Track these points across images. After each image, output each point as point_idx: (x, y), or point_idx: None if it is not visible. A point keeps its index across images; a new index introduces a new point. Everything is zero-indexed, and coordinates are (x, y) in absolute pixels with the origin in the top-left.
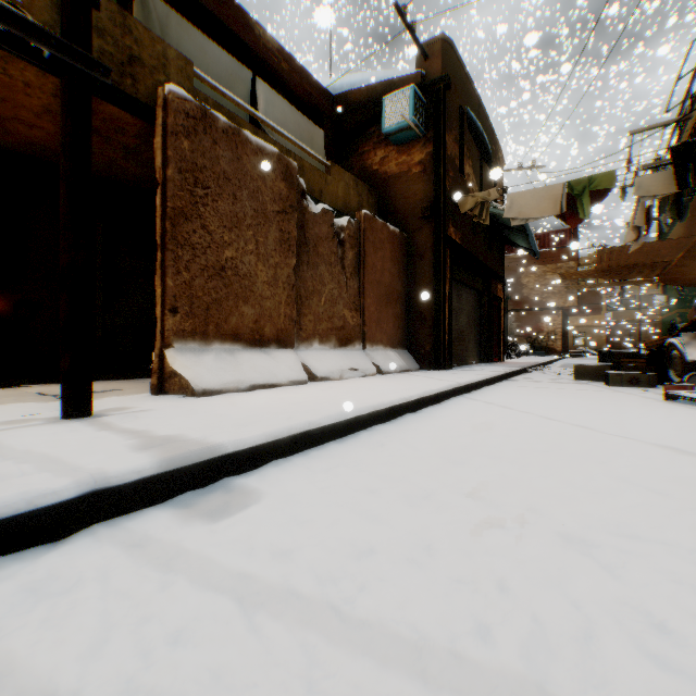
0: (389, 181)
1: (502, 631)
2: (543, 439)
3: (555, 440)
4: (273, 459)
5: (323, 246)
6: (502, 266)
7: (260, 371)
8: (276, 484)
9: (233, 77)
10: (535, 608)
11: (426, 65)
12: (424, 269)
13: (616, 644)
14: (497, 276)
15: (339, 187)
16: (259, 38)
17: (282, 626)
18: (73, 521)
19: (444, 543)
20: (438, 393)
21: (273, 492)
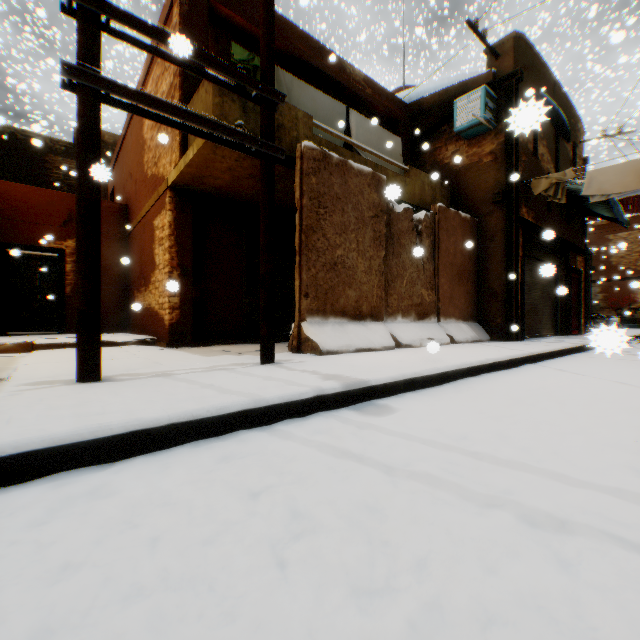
0: (460, 171)
1: (552, 462)
2: (606, 396)
3: (617, 397)
4: (394, 393)
5: (404, 238)
6: (581, 238)
7: (361, 338)
8: (403, 405)
9: (333, 114)
10: (573, 459)
11: (497, 63)
12: (495, 249)
13: (617, 472)
14: (575, 249)
15: (416, 186)
16: (349, 75)
17: (437, 450)
18: (311, 408)
19: (519, 435)
20: (511, 359)
21: (403, 408)
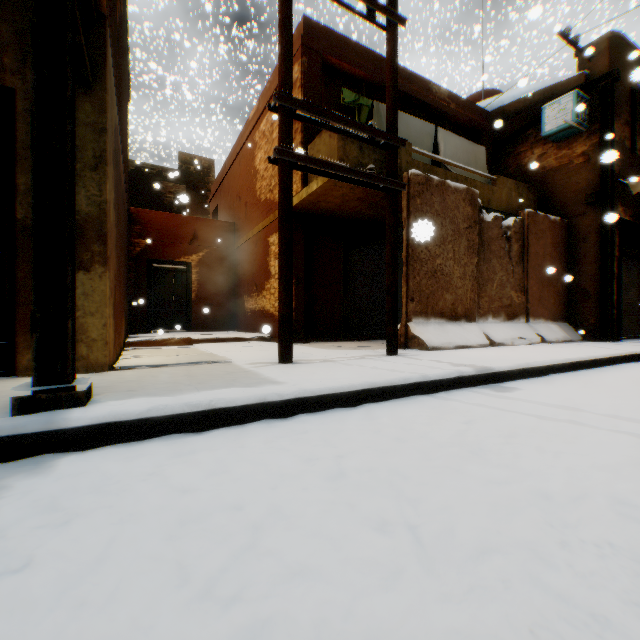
0: (547, 174)
1: None
2: None
3: None
4: (510, 379)
5: (494, 244)
6: None
7: (459, 337)
8: (523, 387)
9: (423, 134)
10: None
11: (588, 65)
12: (586, 249)
13: None
14: None
15: (503, 193)
16: (435, 94)
17: (569, 411)
18: (455, 385)
19: (632, 406)
20: (610, 357)
21: (525, 389)
